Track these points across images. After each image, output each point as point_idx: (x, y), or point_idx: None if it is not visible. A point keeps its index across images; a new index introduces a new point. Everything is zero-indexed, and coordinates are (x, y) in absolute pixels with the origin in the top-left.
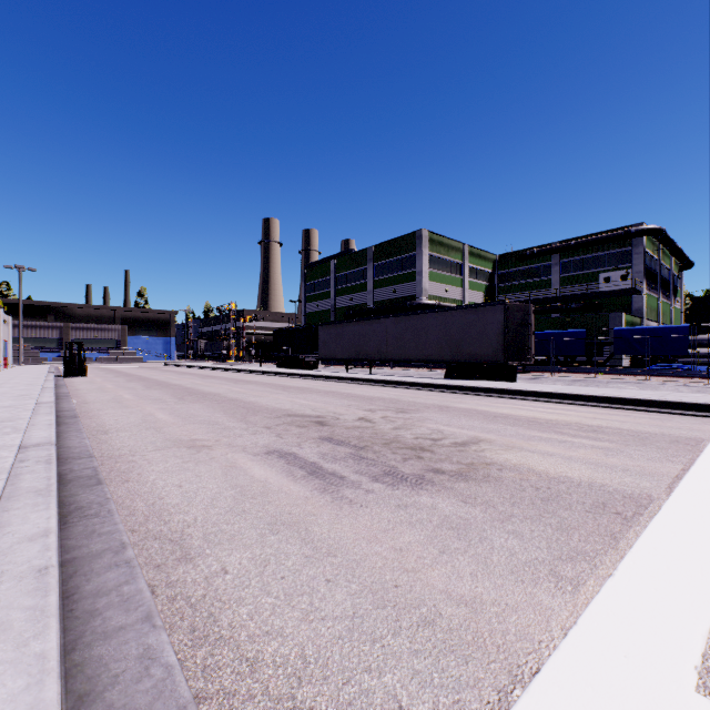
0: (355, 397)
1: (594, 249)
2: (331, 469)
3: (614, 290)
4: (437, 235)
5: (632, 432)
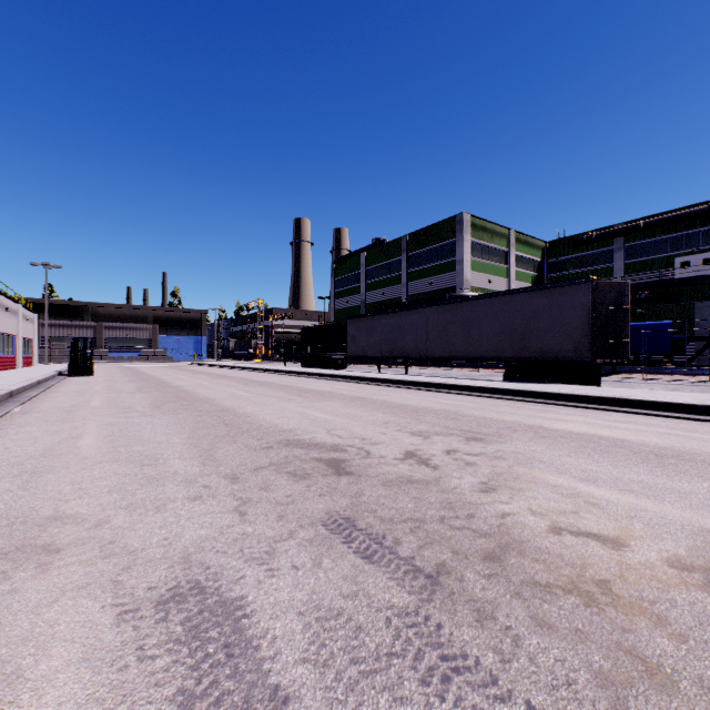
0: (393, 408)
1: (667, 229)
2: None
3: (696, 275)
4: (480, 220)
5: None
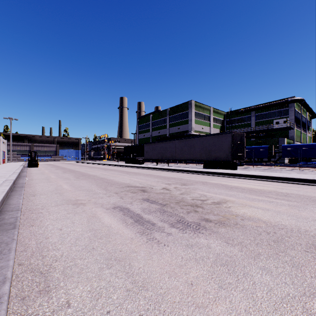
0: (161, 177)
1: (271, 108)
2: (147, 218)
3: (280, 127)
4: (198, 103)
5: (306, 196)
